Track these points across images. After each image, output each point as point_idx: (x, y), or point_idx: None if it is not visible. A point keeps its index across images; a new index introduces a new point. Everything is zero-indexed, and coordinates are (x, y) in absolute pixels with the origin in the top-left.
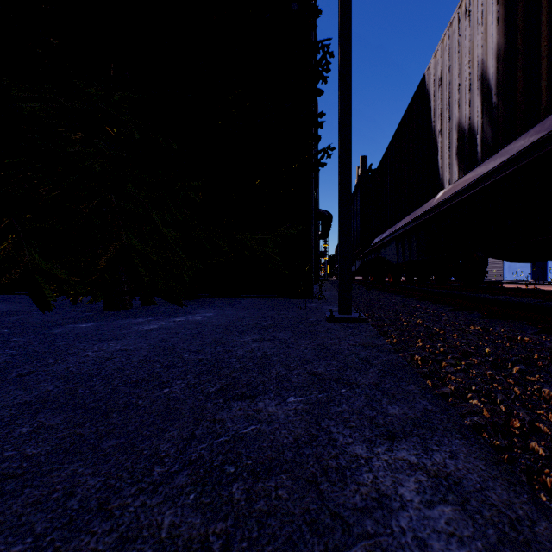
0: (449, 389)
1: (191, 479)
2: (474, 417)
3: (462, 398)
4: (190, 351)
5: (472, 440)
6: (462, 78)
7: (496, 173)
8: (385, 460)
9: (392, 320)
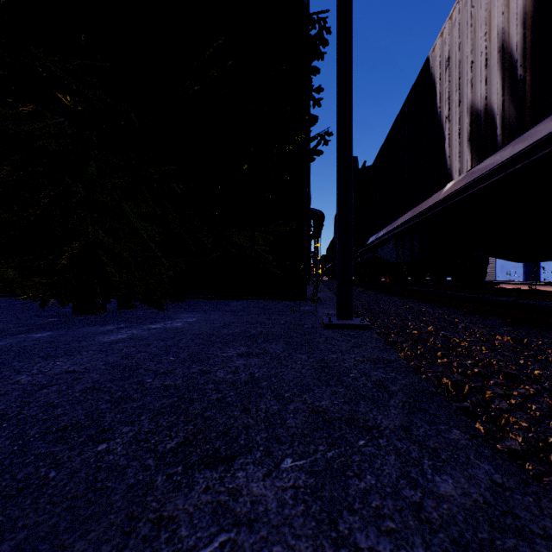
0: (518, 443)
1: None
2: None
3: (547, 464)
4: (156, 373)
5: None
6: (476, 55)
7: (529, 154)
8: None
9: (399, 327)
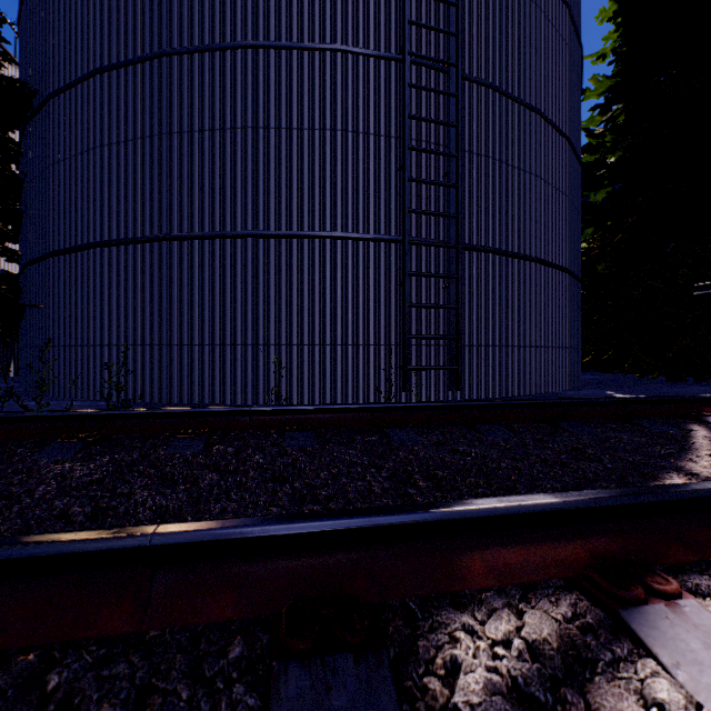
0: None
1: None
2: None
3: None
4: None
5: None
6: None
7: None
8: None
9: None
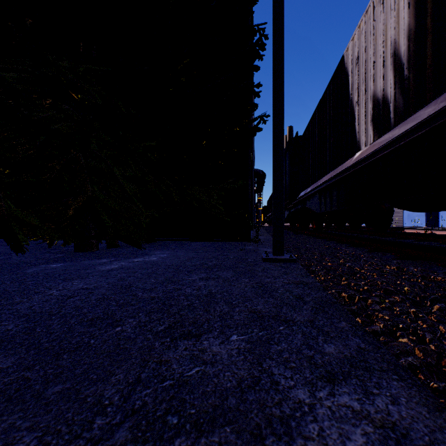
0: (379, 327)
1: (132, 434)
2: (408, 358)
3: (393, 337)
4: (144, 289)
5: (409, 382)
6: (377, 57)
7: (409, 135)
8: (328, 406)
9: (318, 260)
